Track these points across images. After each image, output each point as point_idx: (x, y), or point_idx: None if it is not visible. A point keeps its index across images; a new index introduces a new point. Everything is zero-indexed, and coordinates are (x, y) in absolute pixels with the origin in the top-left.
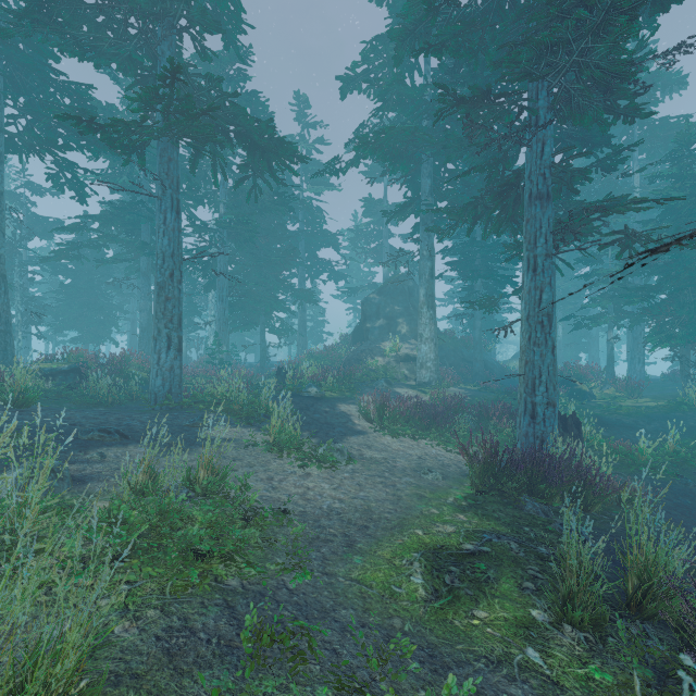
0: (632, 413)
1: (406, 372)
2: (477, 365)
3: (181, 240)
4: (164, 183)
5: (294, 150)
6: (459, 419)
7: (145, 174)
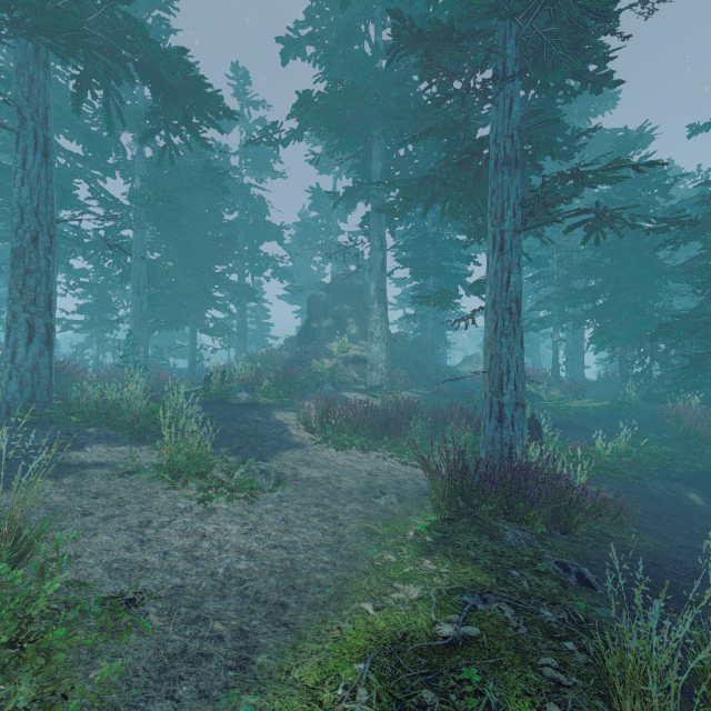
0: (580, 414)
1: (355, 375)
2: (430, 369)
3: (50, 194)
4: (23, 111)
5: (217, 100)
6: (414, 425)
7: None
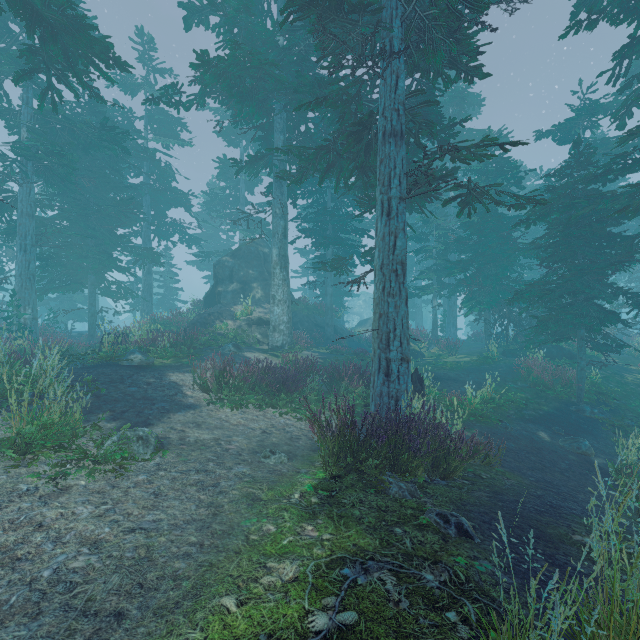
0: (454, 368)
1: (258, 336)
2: (329, 330)
3: None
4: None
5: (106, 46)
6: (311, 382)
7: None
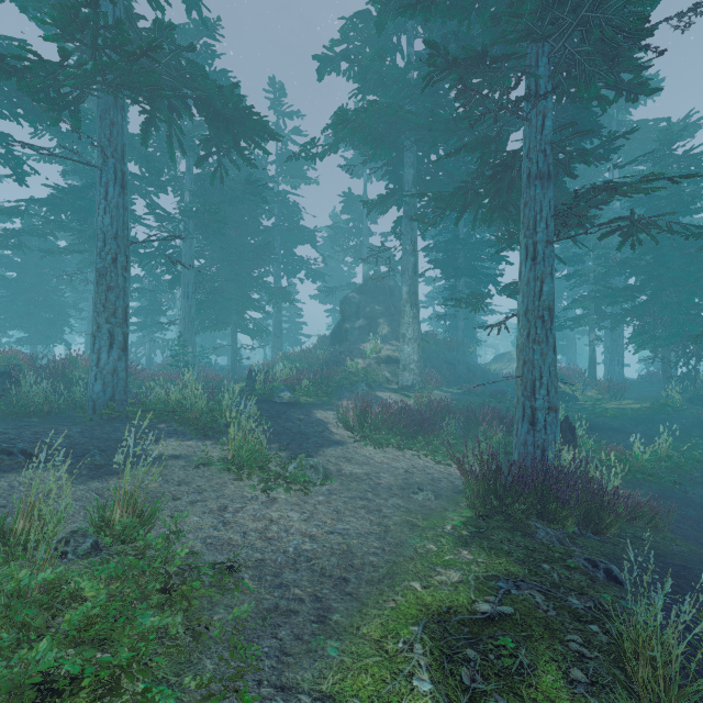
0: (618, 416)
1: (387, 375)
2: (460, 368)
3: (126, 220)
4: (105, 150)
5: (264, 125)
6: (446, 425)
7: (79, 137)
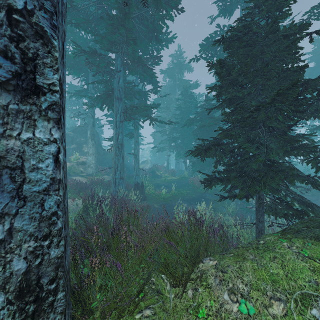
0: (169, 181)
1: (82, 169)
2: None
3: None
4: None
5: None
6: (97, 188)
7: None
